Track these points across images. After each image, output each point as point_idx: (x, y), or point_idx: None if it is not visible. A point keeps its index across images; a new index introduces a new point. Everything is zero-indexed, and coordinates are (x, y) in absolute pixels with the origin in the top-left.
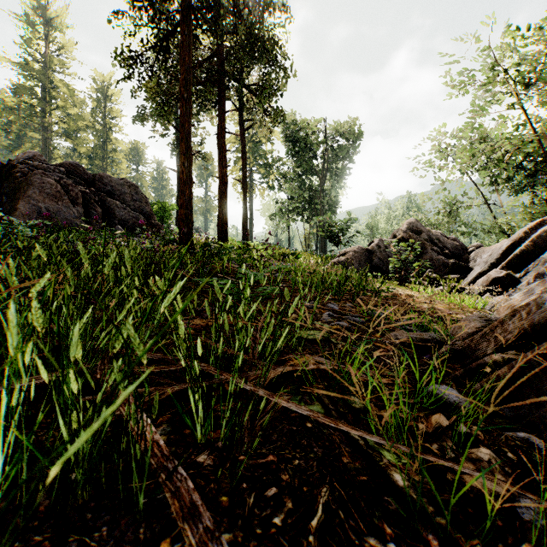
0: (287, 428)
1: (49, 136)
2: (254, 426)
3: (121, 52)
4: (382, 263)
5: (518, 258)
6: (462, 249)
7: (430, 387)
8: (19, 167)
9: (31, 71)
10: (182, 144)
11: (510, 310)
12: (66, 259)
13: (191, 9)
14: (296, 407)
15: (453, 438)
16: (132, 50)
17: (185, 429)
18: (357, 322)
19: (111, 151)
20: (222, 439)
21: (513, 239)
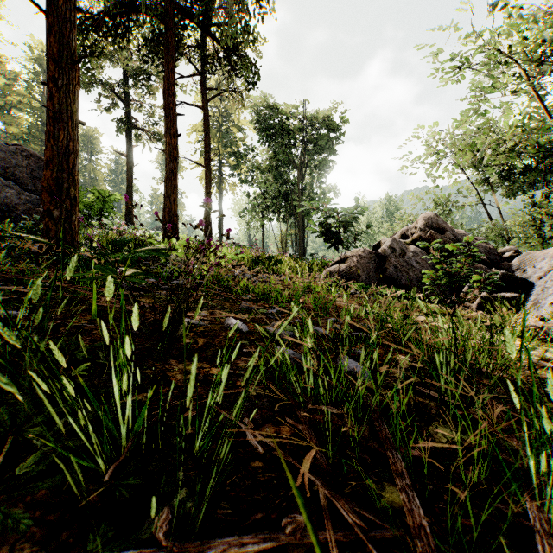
0: None
1: None
2: None
3: None
4: (400, 274)
5: None
6: (496, 254)
7: None
8: None
9: None
10: (50, 41)
11: None
12: None
13: None
14: None
15: None
16: None
17: None
18: None
19: None
20: None
21: None
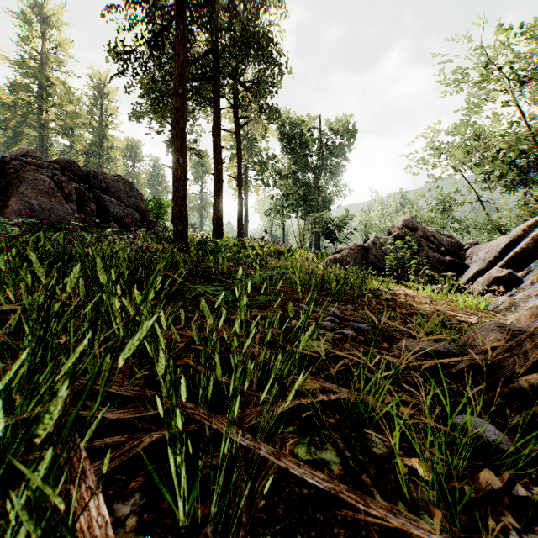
0: (296, 492)
1: (45, 133)
2: (254, 491)
3: (115, 47)
4: (378, 260)
5: (518, 256)
6: (458, 246)
7: (459, 419)
8: (12, 163)
9: (27, 68)
10: (176, 140)
11: (533, 319)
12: (48, 261)
13: (185, 3)
14: (310, 474)
15: (511, 507)
16: (126, 46)
17: (164, 500)
18: (362, 329)
19: (107, 148)
20: (212, 518)
21: (511, 237)
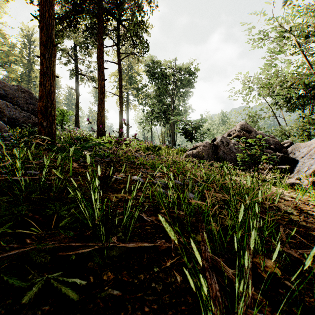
0: None
1: None
2: None
3: None
4: (226, 155)
5: None
6: (280, 144)
7: None
8: None
9: None
10: (42, 35)
11: None
12: None
13: None
14: None
15: None
16: None
17: None
18: None
19: (34, 77)
20: None
21: None
